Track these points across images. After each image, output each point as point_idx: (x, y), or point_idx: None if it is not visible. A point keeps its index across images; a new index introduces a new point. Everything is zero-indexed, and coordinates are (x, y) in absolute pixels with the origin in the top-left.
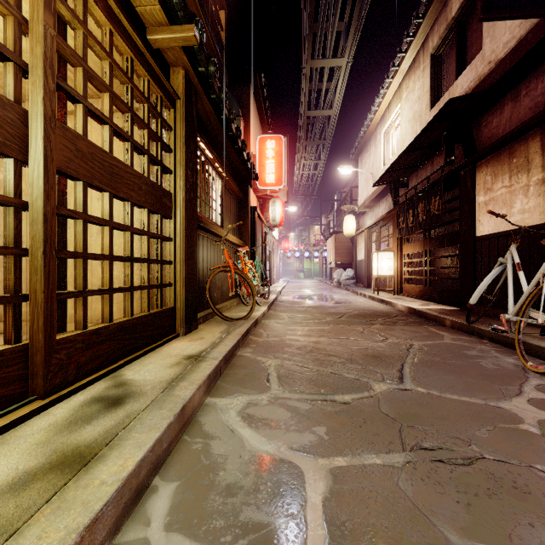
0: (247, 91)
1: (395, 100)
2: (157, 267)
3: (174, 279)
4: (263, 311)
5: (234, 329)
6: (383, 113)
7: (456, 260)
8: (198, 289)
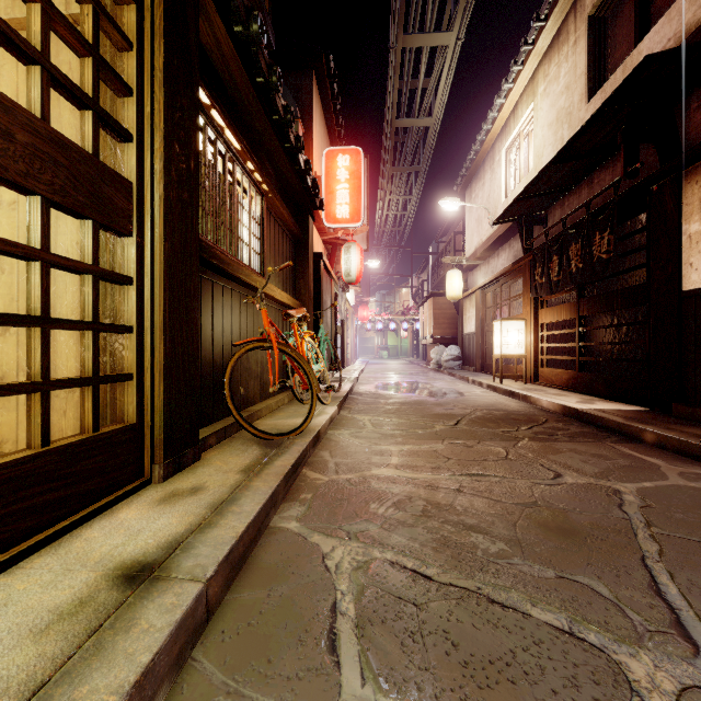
0: (308, 82)
1: (525, 98)
2: (86, 339)
3: (136, 365)
4: (330, 414)
5: (271, 459)
6: (505, 122)
7: (617, 332)
8: (212, 380)
